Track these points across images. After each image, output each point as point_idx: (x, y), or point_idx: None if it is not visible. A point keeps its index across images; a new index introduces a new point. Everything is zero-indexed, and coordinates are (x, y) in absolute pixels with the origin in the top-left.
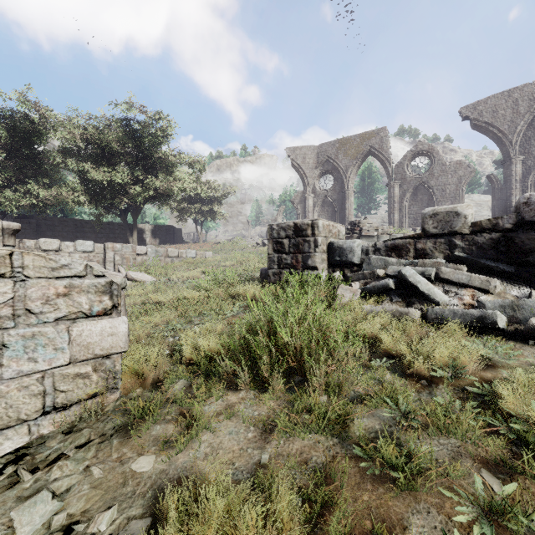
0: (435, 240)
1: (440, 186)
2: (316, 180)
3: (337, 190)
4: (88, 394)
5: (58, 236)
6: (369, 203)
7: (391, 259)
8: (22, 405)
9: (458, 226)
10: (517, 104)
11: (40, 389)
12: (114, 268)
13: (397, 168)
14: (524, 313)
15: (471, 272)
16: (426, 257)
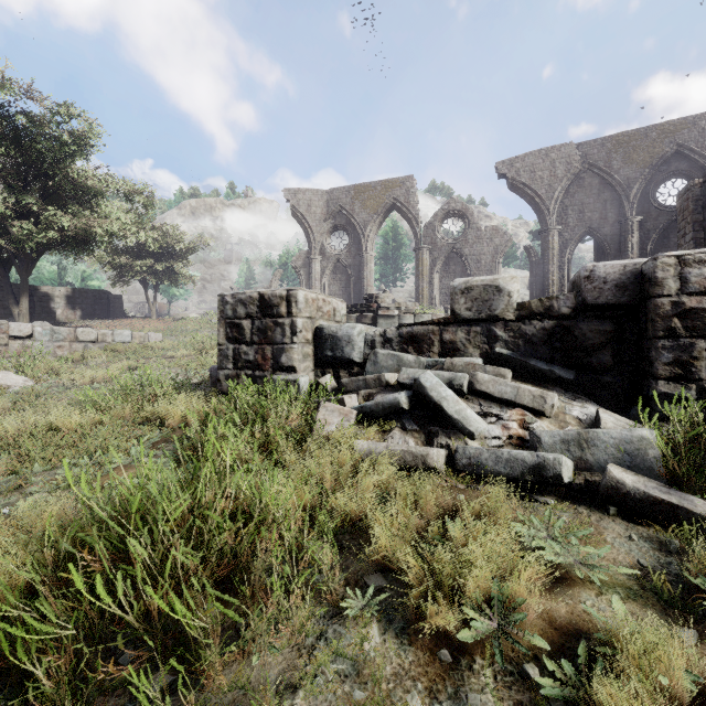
0: (468, 328)
1: (475, 256)
2: (325, 238)
3: (353, 252)
4: None
5: None
6: (395, 273)
7: (407, 356)
8: None
9: (500, 309)
10: (555, 166)
11: None
12: None
13: (426, 229)
14: (596, 454)
15: (517, 378)
16: (457, 353)
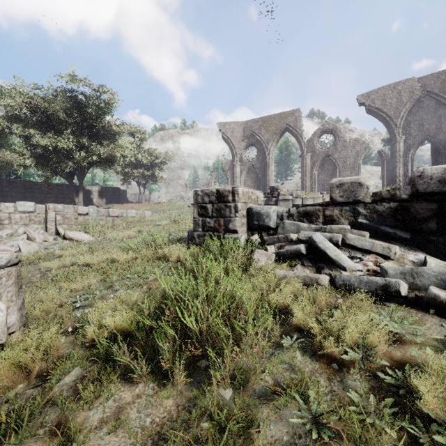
0: (341, 207)
1: (342, 159)
2: (243, 151)
3: (260, 159)
4: None
5: (7, 196)
6: (286, 171)
7: (303, 224)
8: None
9: (361, 196)
10: (401, 94)
11: None
12: (55, 227)
13: (308, 143)
14: (423, 281)
15: (372, 237)
16: (334, 222)
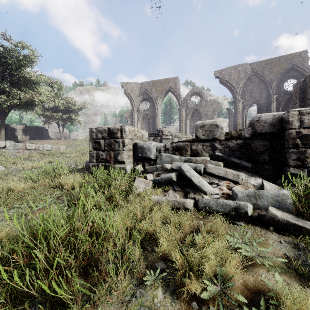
0: (203, 143)
1: (205, 112)
2: (139, 104)
3: (151, 110)
4: None
5: None
6: (170, 119)
7: (175, 156)
8: None
9: (217, 135)
10: (240, 73)
11: None
12: None
13: (184, 100)
14: (263, 202)
15: (225, 166)
16: (198, 155)
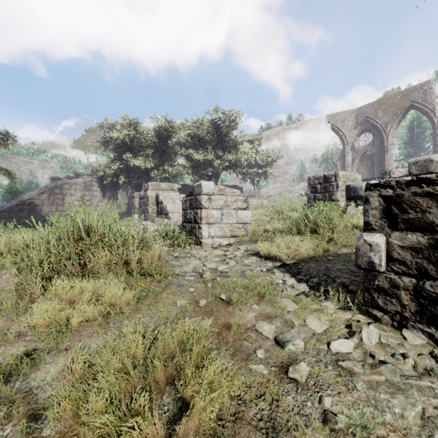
0: None
1: None
2: (355, 139)
3: (376, 145)
4: (241, 234)
5: None
6: (419, 152)
7: None
8: (227, 232)
9: (432, 168)
10: None
11: (230, 229)
12: None
13: None
14: None
15: None
16: None
